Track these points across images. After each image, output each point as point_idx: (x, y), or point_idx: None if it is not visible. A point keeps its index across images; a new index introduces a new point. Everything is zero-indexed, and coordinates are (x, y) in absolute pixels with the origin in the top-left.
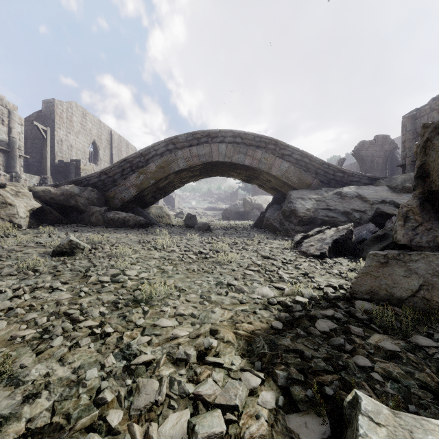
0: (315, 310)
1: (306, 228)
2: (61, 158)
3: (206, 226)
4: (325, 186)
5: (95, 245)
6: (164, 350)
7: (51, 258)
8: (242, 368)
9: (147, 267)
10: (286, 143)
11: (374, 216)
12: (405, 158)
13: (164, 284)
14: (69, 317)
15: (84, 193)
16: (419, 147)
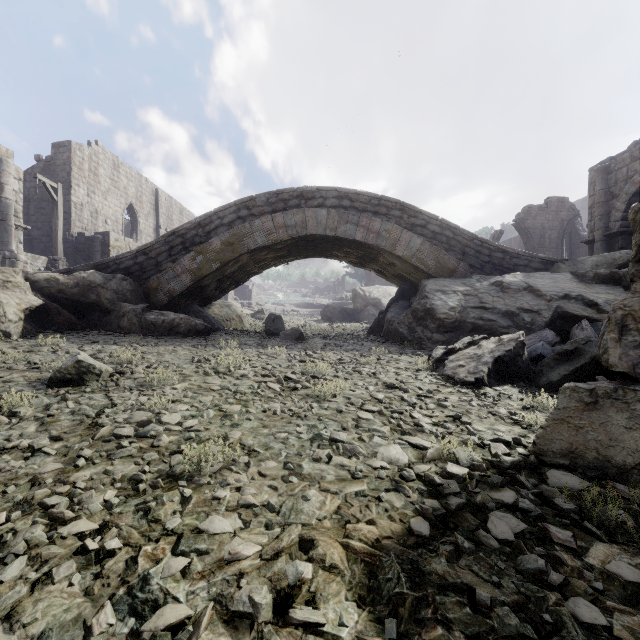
0: (482, 491)
1: (450, 337)
2: (81, 230)
3: (297, 332)
4: (477, 273)
5: (122, 366)
6: (212, 588)
7: (45, 390)
8: (360, 636)
9: (199, 408)
10: (418, 208)
11: (552, 319)
12: (593, 231)
13: (224, 440)
14: (48, 513)
15: (110, 282)
16: (639, 211)
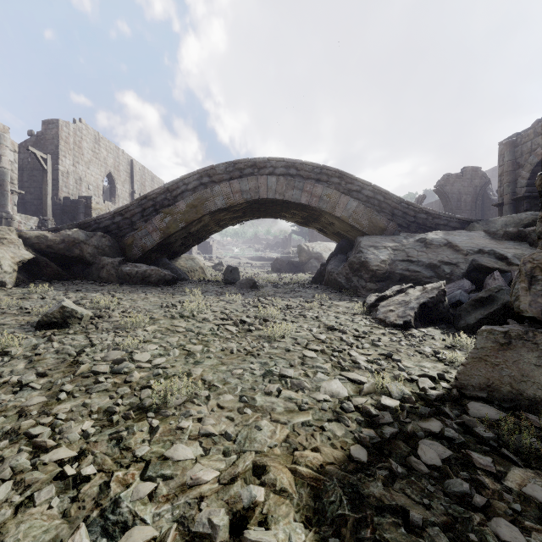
0: (412, 420)
1: (381, 286)
2: (67, 195)
3: (251, 282)
4: (404, 231)
5: (101, 311)
6: (175, 510)
7: (34, 331)
8: None
9: (166, 348)
10: (354, 176)
11: (468, 270)
12: (502, 196)
13: (187, 376)
14: (32, 441)
15: (91, 239)
16: None
